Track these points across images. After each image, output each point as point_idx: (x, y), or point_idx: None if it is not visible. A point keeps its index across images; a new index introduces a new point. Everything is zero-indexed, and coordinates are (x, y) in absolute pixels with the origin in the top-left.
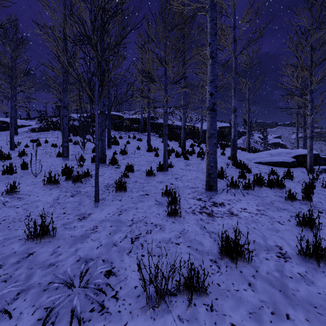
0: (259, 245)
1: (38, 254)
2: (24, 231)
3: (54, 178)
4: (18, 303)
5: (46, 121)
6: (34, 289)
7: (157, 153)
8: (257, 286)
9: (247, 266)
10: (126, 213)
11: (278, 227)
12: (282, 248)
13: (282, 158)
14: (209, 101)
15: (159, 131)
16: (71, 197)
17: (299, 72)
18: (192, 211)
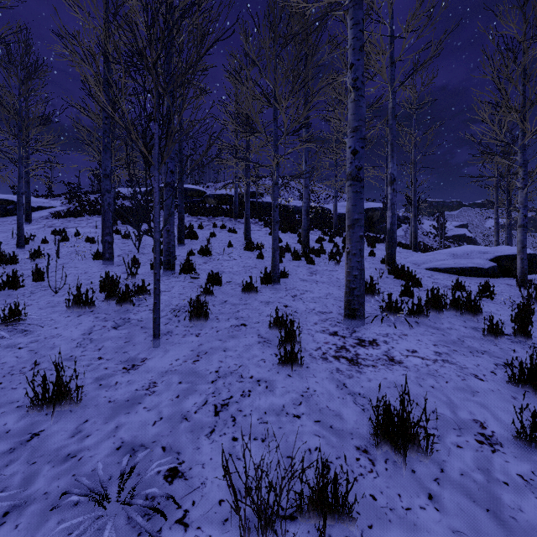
0: (442, 420)
1: (48, 435)
2: (27, 390)
3: (85, 296)
4: (3, 533)
5: (78, 201)
6: (35, 504)
7: (262, 252)
8: (444, 499)
9: (424, 461)
10: (207, 359)
11: (475, 386)
12: (486, 426)
13: (473, 262)
14: (351, 164)
15: (264, 216)
16: (113, 330)
17: (503, 114)
18: (321, 355)
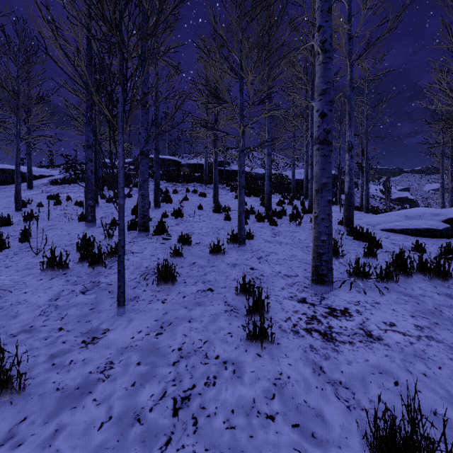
0: (450, 427)
1: None
2: None
3: (59, 259)
4: None
5: (73, 170)
6: None
7: (228, 214)
8: None
9: None
10: (171, 332)
11: None
12: None
13: (426, 223)
14: (319, 127)
15: (231, 182)
16: (81, 295)
17: None
18: (292, 328)
